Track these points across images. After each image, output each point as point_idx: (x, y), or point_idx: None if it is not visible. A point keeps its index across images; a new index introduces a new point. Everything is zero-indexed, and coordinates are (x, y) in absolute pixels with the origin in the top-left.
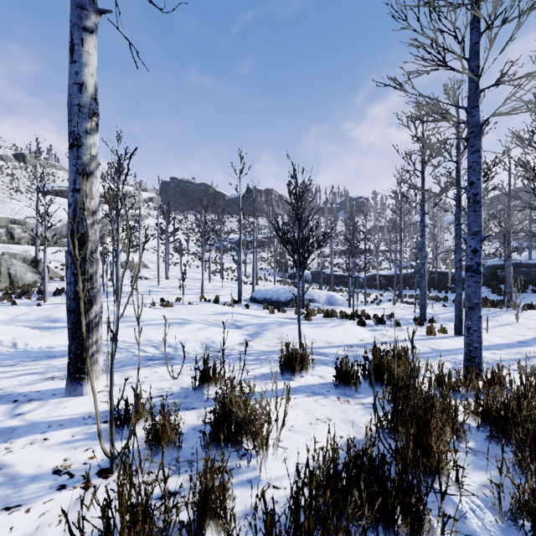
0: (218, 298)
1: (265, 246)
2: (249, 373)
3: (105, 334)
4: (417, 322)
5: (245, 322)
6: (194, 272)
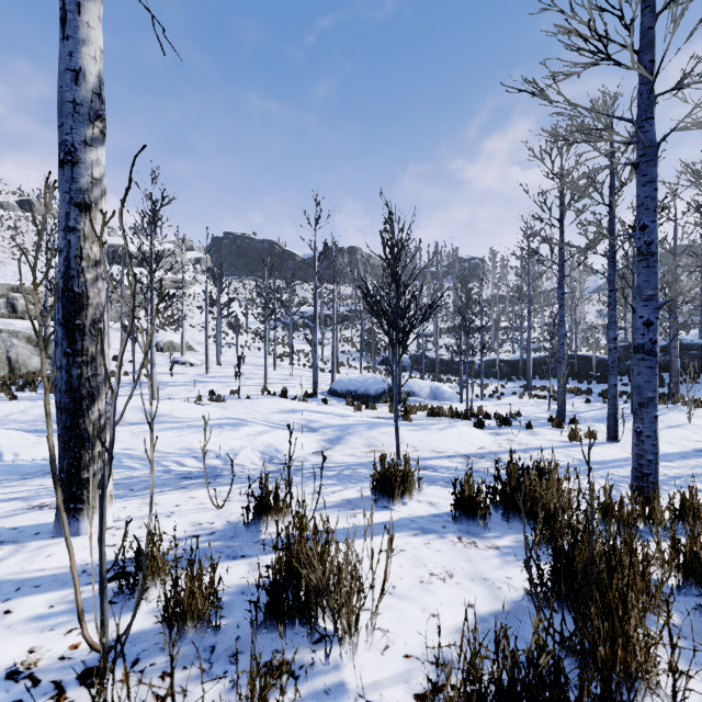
0: (286, 390)
1: (348, 322)
2: (328, 499)
3: (128, 440)
4: (554, 422)
5: (322, 422)
6: (255, 356)
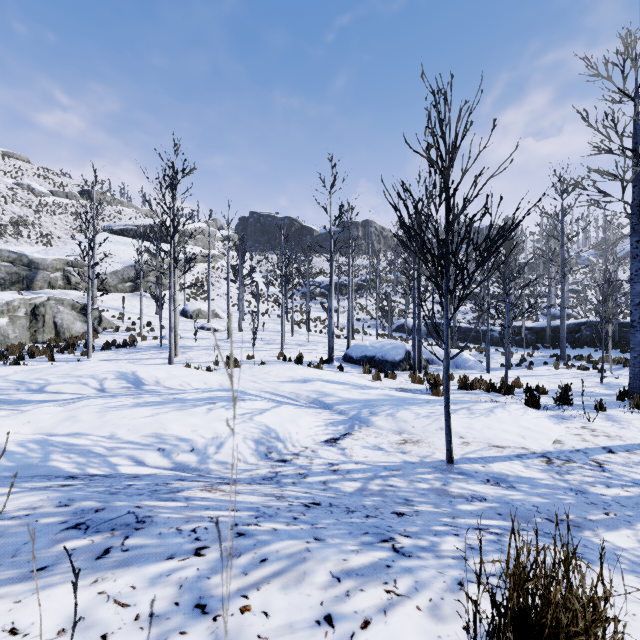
0: (301, 356)
1: (362, 291)
2: None
3: (88, 420)
4: (633, 403)
5: (338, 396)
6: (274, 323)
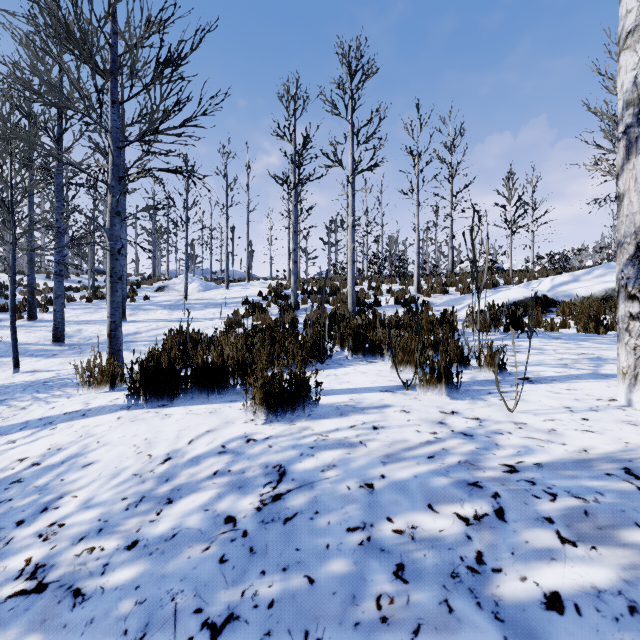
0: None
1: None
2: (367, 416)
3: None
4: None
5: None
6: None
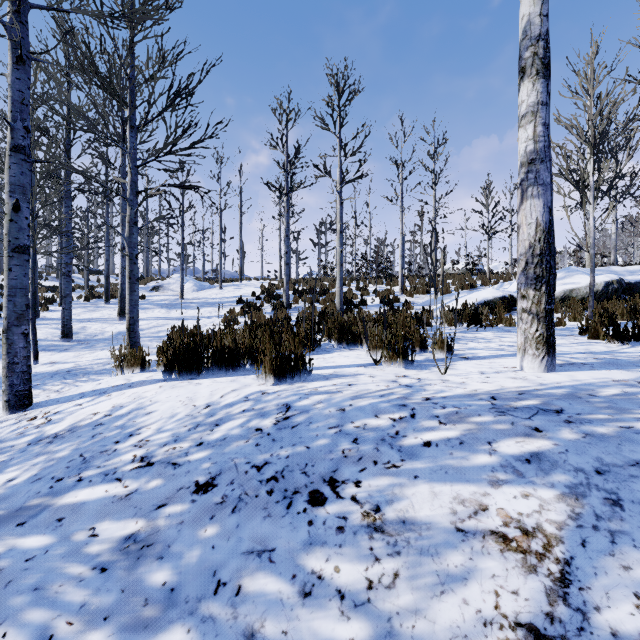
0: None
1: None
2: (345, 380)
3: None
4: None
5: None
6: None
